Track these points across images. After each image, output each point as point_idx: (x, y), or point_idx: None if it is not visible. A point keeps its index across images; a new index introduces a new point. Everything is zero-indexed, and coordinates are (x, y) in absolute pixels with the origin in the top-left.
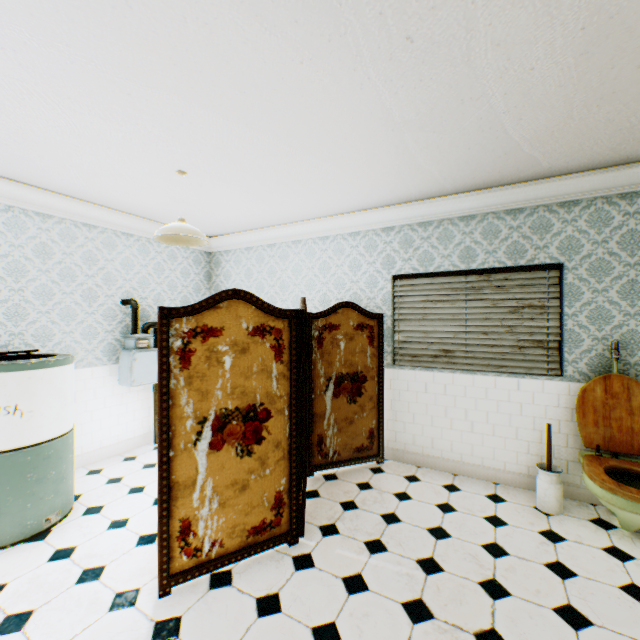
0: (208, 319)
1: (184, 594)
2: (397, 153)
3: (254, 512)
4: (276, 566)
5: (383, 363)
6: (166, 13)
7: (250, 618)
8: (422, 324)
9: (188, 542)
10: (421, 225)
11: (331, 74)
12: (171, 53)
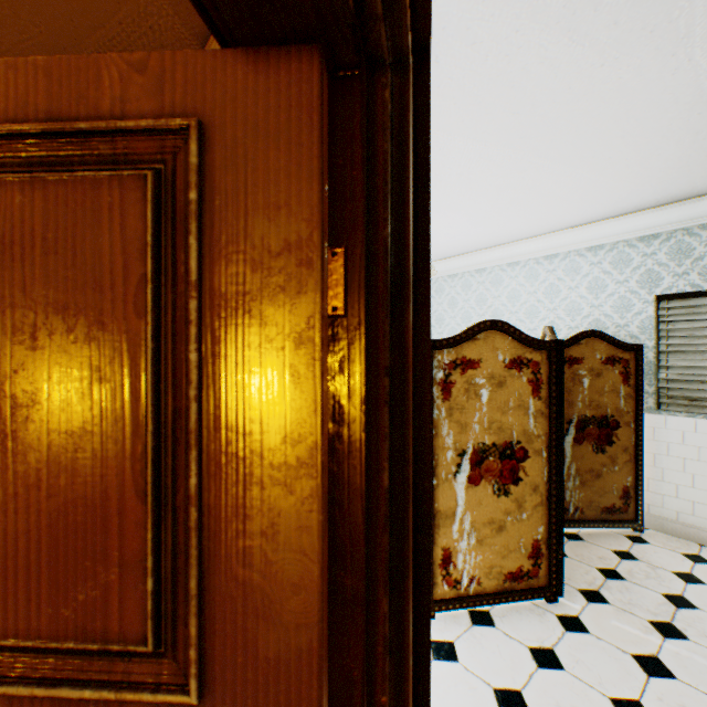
0: (466, 351)
1: (447, 622)
2: (693, 140)
3: (510, 556)
4: (539, 620)
5: (642, 406)
6: (469, 58)
7: (528, 665)
8: (706, 358)
9: (448, 572)
10: (705, 227)
11: (636, 68)
12: (456, 93)
